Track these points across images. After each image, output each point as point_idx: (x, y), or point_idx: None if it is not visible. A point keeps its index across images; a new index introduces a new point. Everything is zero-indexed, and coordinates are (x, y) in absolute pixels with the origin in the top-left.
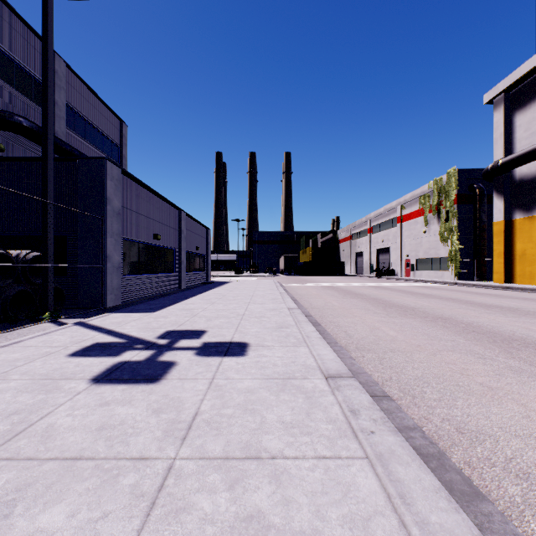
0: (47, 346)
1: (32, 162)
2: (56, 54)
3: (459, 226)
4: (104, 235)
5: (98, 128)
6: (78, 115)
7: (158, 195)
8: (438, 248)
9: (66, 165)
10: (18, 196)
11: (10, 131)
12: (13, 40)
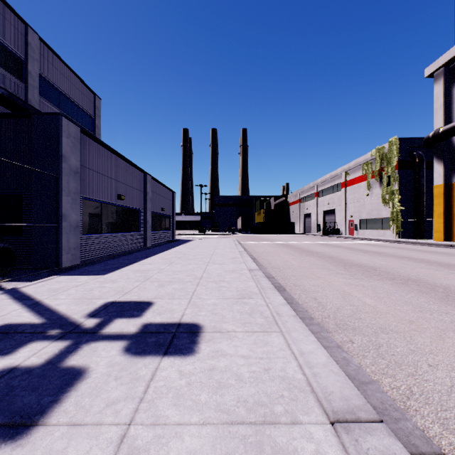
0: None
1: None
2: (29, 27)
3: (400, 189)
4: (59, 193)
5: (72, 99)
6: (52, 86)
7: (122, 157)
8: (380, 209)
9: (21, 122)
10: None
11: None
12: None
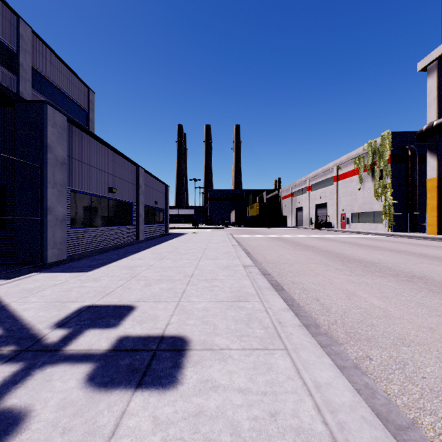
0: None
1: None
2: (21, 19)
3: (392, 183)
4: (43, 185)
5: (65, 93)
6: (45, 79)
7: (113, 149)
8: (372, 203)
9: (4, 110)
10: None
11: None
12: None
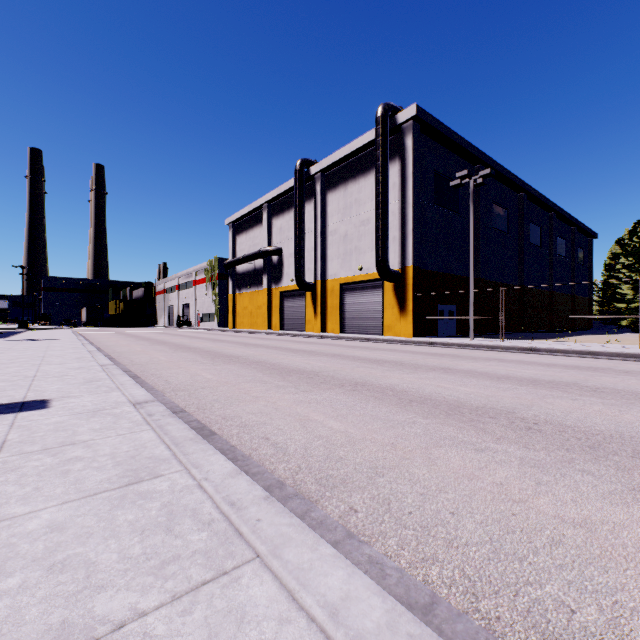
0: None
1: None
2: None
3: (220, 294)
4: None
5: None
6: None
7: None
8: (212, 306)
9: None
10: None
11: None
12: None
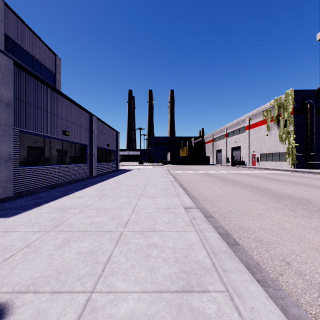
0: None
1: None
2: None
3: (294, 130)
4: None
5: (35, 57)
6: (17, 44)
7: (67, 98)
8: (277, 146)
9: None
10: None
11: None
12: None
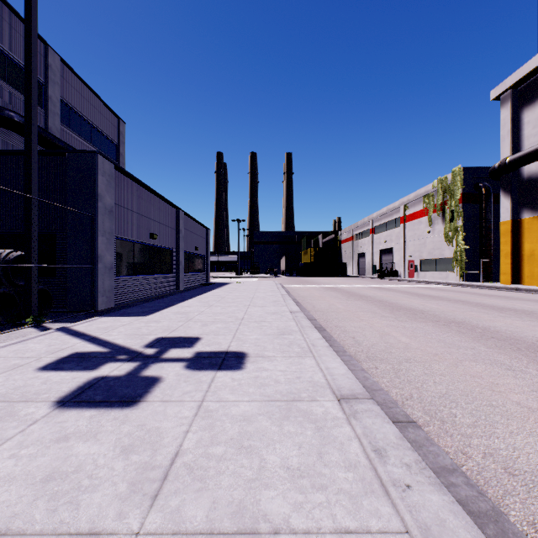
0: (17, 357)
1: (18, 156)
2: (50, 47)
3: (464, 226)
4: (94, 234)
5: (94, 125)
6: (73, 111)
7: (155, 193)
8: (442, 248)
9: (55, 159)
10: (4, 192)
11: (0, 127)
12: (4, 32)
